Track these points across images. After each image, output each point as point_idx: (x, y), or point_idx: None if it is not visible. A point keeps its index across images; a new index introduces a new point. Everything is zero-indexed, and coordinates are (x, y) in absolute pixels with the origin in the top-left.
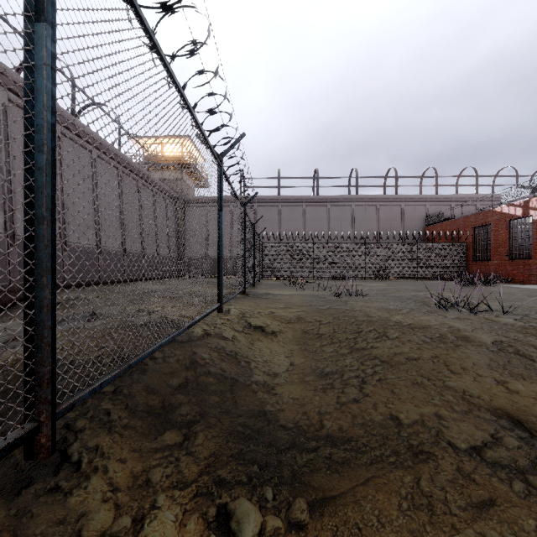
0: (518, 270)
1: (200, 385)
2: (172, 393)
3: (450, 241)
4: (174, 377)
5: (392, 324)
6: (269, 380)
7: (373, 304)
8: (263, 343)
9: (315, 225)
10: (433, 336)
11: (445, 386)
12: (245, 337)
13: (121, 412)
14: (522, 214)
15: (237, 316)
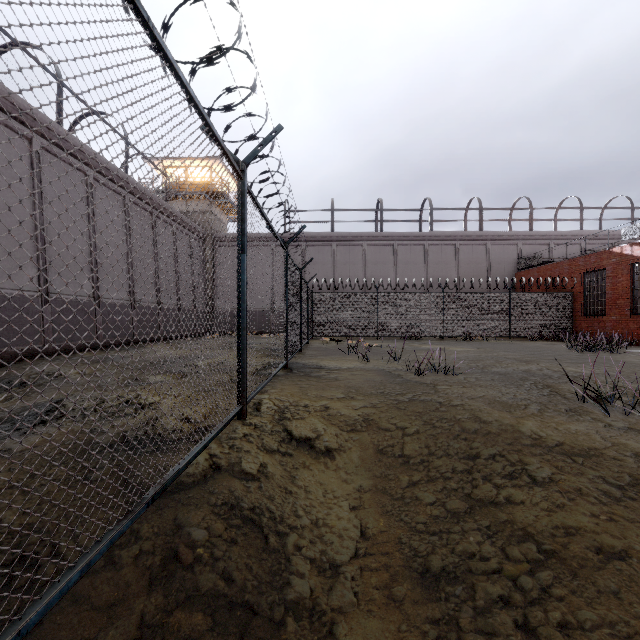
0: None
1: None
2: None
3: (550, 290)
4: (111, 624)
5: (528, 443)
6: (323, 596)
7: (478, 393)
8: (312, 474)
9: (378, 269)
10: (621, 483)
11: None
12: (281, 465)
13: None
14: None
15: (270, 419)
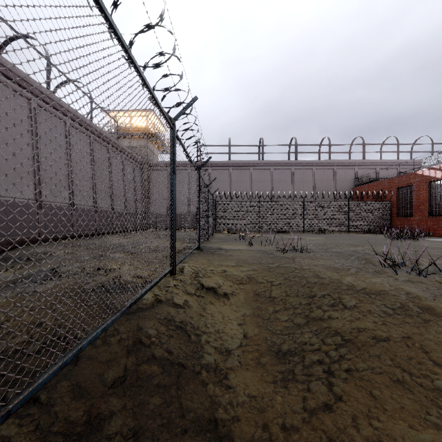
0: (438, 225)
1: (140, 379)
2: (104, 395)
3: (376, 199)
4: (110, 368)
5: (345, 288)
6: (221, 362)
7: (320, 263)
8: (215, 307)
9: (260, 185)
10: (394, 307)
11: (436, 389)
12: (197, 301)
13: (25, 441)
14: (441, 176)
15: (189, 277)
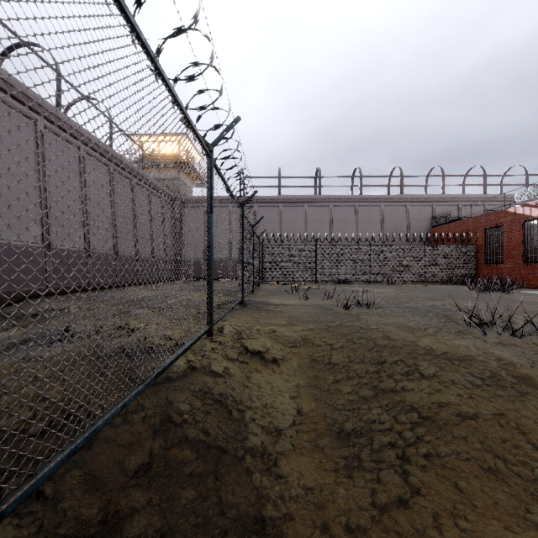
0: (534, 274)
1: (169, 466)
2: (124, 487)
3: (458, 243)
4: (132, 453)
5: (422, 352)
6: (270, 445)
7: (391, 321)
8: (263, 376)
9: (317, 226)
10: (483, 376)
11: (537, 479)
12: (240, 369)
13: None
14: None
15: (231, 338)
